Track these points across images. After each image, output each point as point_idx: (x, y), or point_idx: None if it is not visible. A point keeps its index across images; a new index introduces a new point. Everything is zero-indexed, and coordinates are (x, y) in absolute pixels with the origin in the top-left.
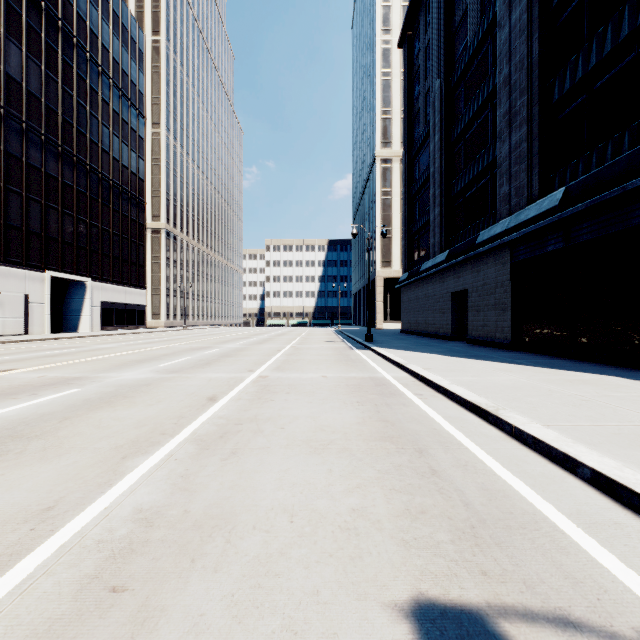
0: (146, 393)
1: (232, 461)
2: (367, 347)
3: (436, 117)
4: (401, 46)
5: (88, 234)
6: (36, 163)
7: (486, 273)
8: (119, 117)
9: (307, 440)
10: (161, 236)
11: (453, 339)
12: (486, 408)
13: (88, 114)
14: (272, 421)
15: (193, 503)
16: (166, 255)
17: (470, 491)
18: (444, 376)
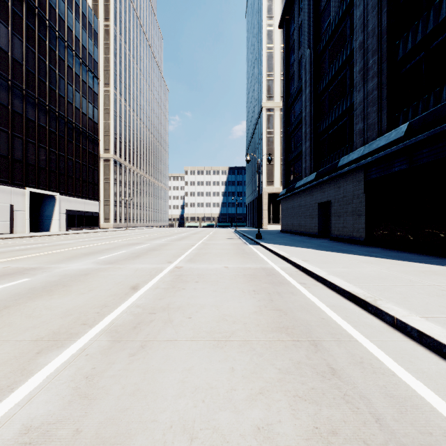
0: (82, 282)
1: (139, 357)
2: (257, 243)
3: (307, 76)
4: (281, 27)
5: (57, 161)
6: (19, 110)
7: (345, 188)
8: (80, 78)
9: (211, 331)
10: (110, 163)
11: (320, 237)
12: (365, 299)
13: (57, 76)
14: (181, 310)
15: (88, 417)
16: (114, 177)
17: (376, 399)
18: (321, 267)
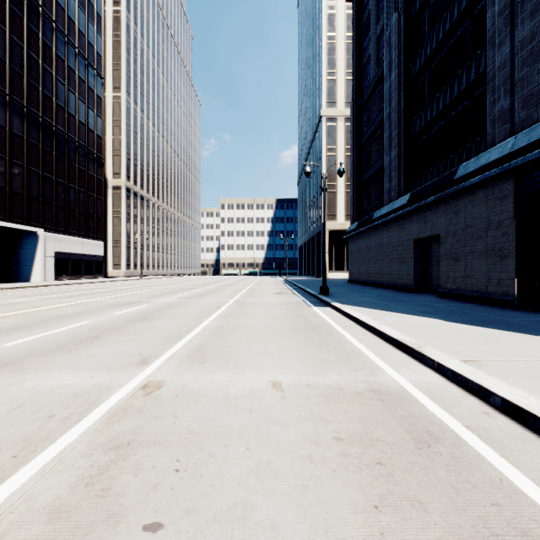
0: None
1: None
2: (325, 302)
3: (393, 53)
4: None
5: (40, 185)
6: None
7: (470, 213)
8: (75, 75)
9: None
10: (121, 192)
11: (416, 291)
12: None
13: (40, 67)
14: None
15: None
16: (126, 210)
17: None
18: None
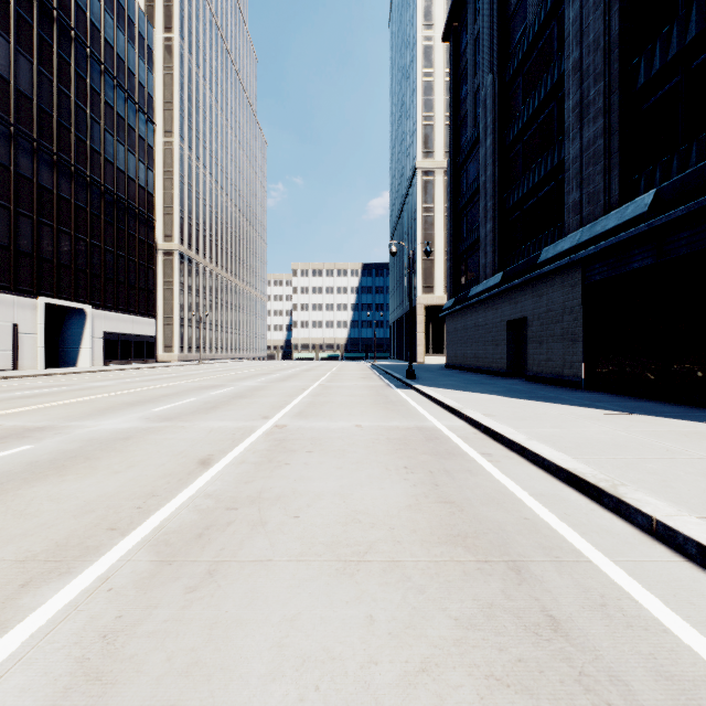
0: (118, 452)
1: (203, 594)
2: (409, 385)
3: (488, 117)
4: (446, 40)
5: (88, 255)
6: (27, 173)
7: (551, 297)
8: (125, 123)
9: (332, 543)
10: (174, 258)
11: (509, 375)
12: (597, 483)
13: (88, 118)
14: (282, 503)
15: None
16: (180, 280)
17: (640, 683)
18: (515, 427)
